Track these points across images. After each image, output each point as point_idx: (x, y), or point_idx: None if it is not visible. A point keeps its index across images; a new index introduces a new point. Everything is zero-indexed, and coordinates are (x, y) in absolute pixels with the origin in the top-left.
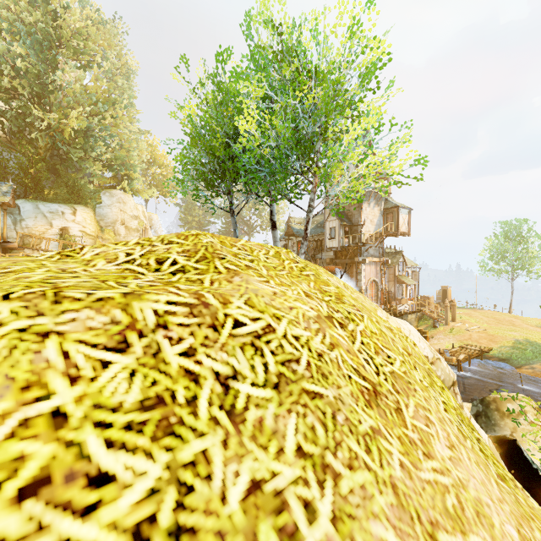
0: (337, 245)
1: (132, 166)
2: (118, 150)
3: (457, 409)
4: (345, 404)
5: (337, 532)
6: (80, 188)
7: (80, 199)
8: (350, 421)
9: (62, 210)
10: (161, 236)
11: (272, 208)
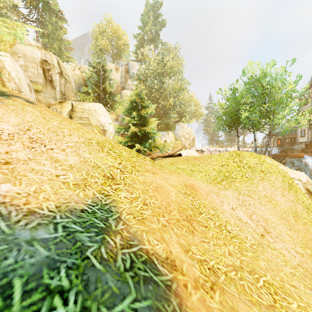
0: (306, 140)
1: (185, 110)
2: (182, 107)
3: (290, 183)
4: (256, 170)
5: (252, 174)
6: (169, 124)
7: (169, 128)
8: (256, 171)
9: (164, 134)
10: (230, 151)
11: (254, 133)
